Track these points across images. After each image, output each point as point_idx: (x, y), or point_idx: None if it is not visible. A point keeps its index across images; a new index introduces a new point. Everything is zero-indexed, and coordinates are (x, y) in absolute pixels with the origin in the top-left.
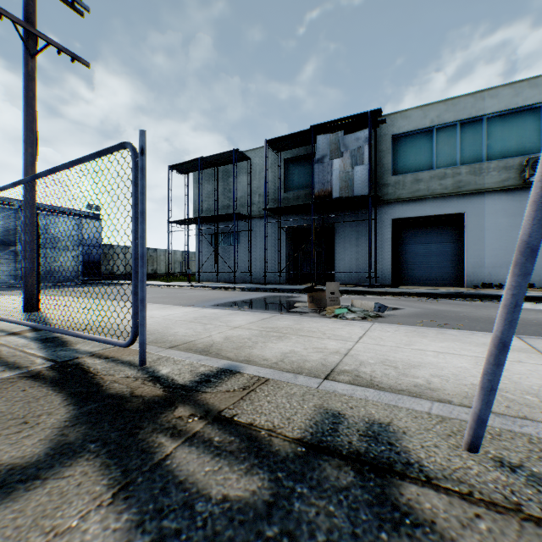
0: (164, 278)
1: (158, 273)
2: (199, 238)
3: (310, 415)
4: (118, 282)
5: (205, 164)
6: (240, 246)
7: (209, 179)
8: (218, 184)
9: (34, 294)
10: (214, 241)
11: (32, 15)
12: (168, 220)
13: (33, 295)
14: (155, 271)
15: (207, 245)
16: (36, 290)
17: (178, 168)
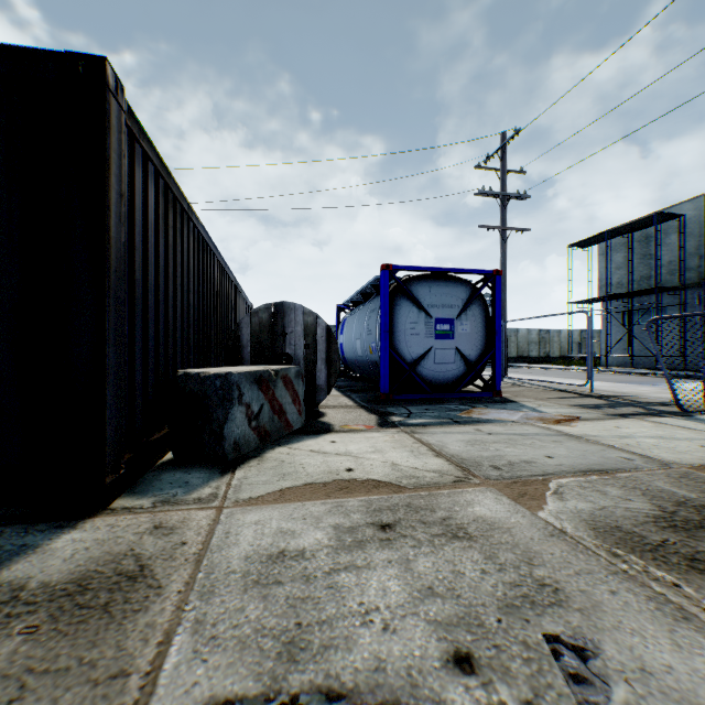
0: (560, 362)
1: (550, 357)
2: (606, 319)
3: (656, 401)
4: (515, 365)
5: (613, 234)
6: (665, 323)
7: (619, 247)
8: (631, 252)
9: (505, 368)
10: (626, 320)
11: (504, 220)
12: (568, 302)
13: (505, 369)
14: (547, 354)
15: (617, 324)
16: (506, 366)
17: (578, 245)
